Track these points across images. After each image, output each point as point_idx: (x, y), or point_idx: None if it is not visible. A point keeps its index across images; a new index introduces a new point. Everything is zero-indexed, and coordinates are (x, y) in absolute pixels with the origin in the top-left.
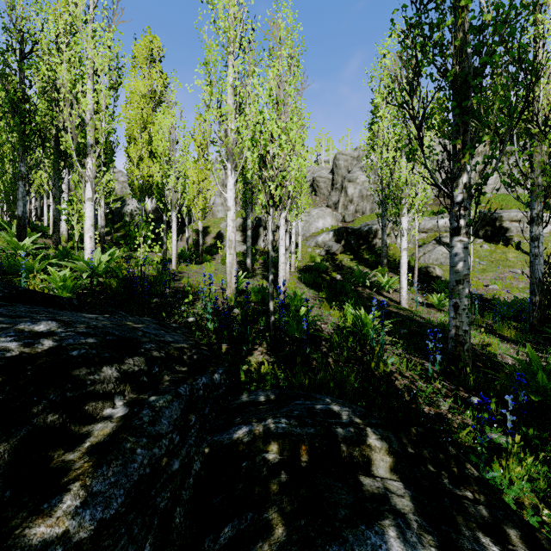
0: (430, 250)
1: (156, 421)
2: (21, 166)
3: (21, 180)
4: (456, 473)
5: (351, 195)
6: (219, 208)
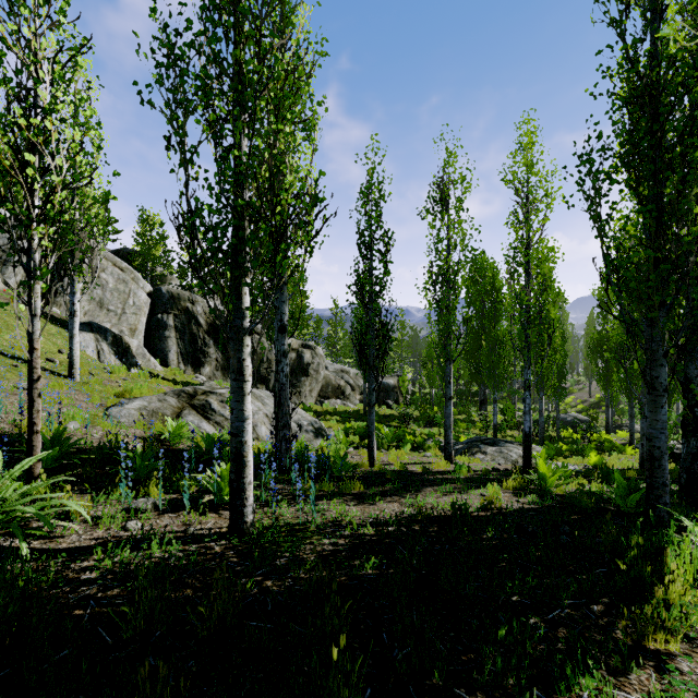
0: None
1: None
2: None
3: None
4: None
5: None
6: None
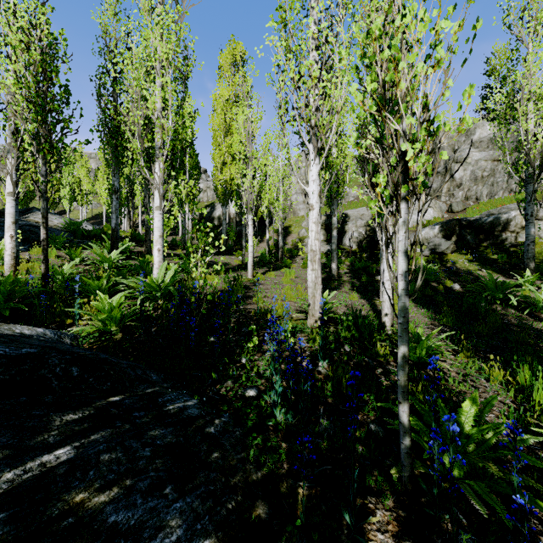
0: None
1: None
2: (115, 181)
3: (115, 194)
4: None
5: (459, 178)
6: (300, 207)
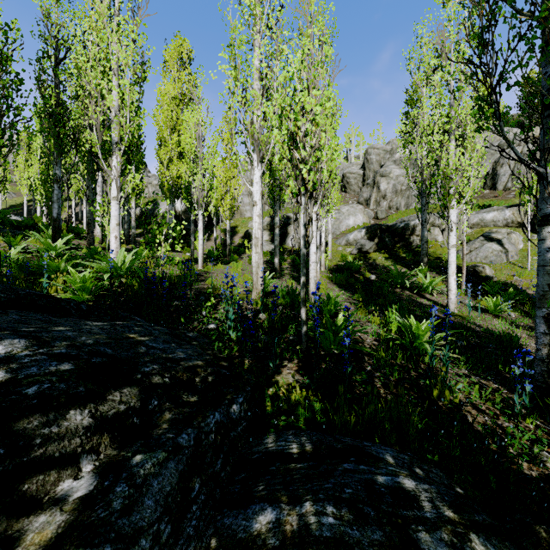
0: (477, 248)
1: (134, 504)
2: (56, 169)
3: (56, 183)
4: None
5: (384, 190)
6: (246, 208)
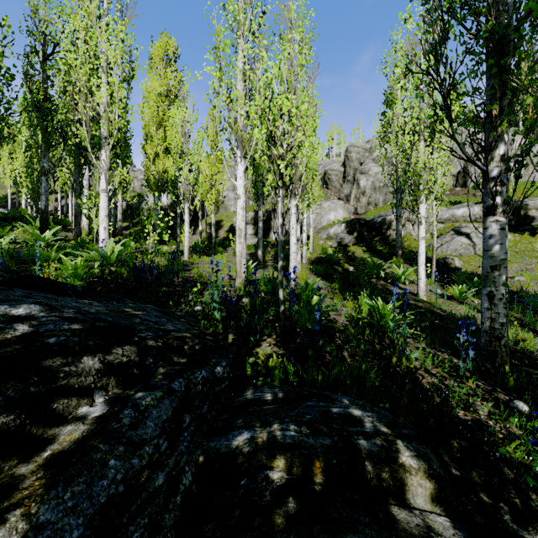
0: (447, 241)
1: (139, 423)
2: (44, 162)
3: (44, 175)
4: (519, 506)
5: (363, 186)
6: (231, 203)
